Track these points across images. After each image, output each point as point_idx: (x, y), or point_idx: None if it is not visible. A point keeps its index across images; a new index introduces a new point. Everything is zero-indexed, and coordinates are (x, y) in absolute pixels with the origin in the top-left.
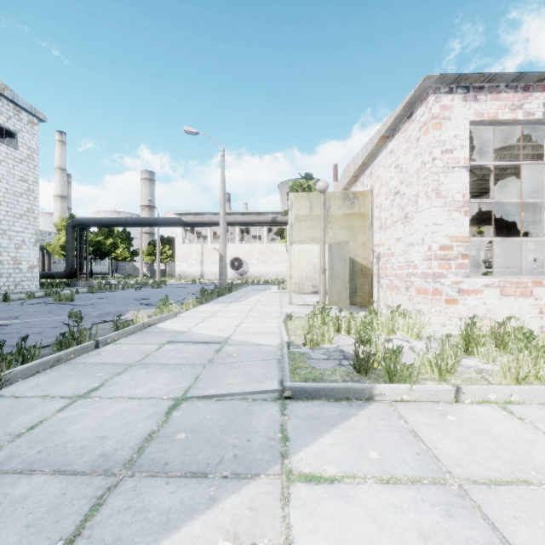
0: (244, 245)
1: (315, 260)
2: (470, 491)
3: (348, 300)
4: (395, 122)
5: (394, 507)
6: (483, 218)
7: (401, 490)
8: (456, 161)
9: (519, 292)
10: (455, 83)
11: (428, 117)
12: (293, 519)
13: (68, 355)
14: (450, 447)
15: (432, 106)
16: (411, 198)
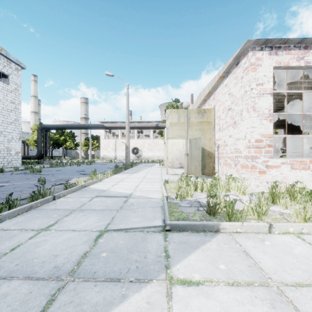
0: (140, 140)
1: (181, 148)
2: (284, 291)
3: (201, 171)
4: (228, 67)
5: (238, 302)
6: (277, 124)
7: (241, 290)
8: (265, 90)
9: (302, 167)
10: (264, 45)
11: (248, 64)
12: (175, 309)
13: (37, 204)
14: (268, 262)
15: (250, 57)
16: (238, 112)
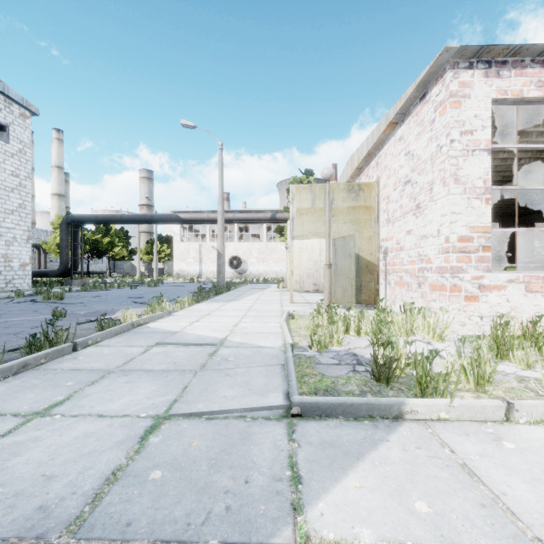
0: (243, 244)
1: (316, 257)
2: None
3: (354, 297)
4: (406, 105)
5: None
6: None
7: None
8: (477, 143)
9: None
10: (475, 58)
11: (445, 95)
12: None
13: (37, 360)
14: (523, 493)
15: (450, 82)
16: (425, 187)
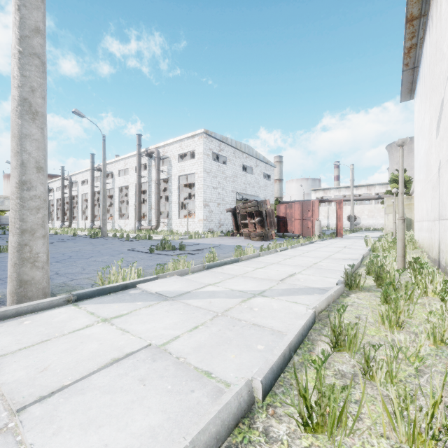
0: (357, 206)
1: None
2: None
3: None
4: None
5: None
6: None
7: None
8: None
9: None
10: None
11: None
12: None
13: None
14: None
15: None
16: None
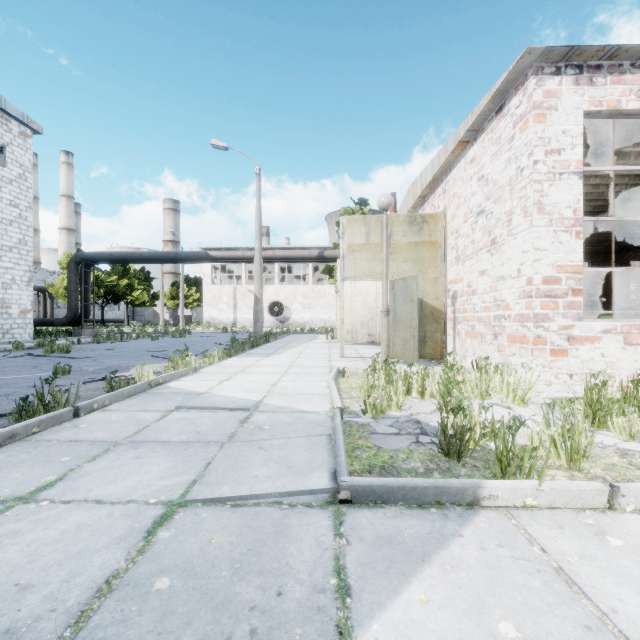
0: (286, 287)
1: (372, 302)
2: None
3: (416, 351)
4: (479, 119)
5: None
6: None
7: None
8: (565, 165)
9: None
10: (563, 61)
11: (527, 106)
12: None
13: (28, 429)
14: (639, 610)
15: (532, 91)
16: (502, 218)
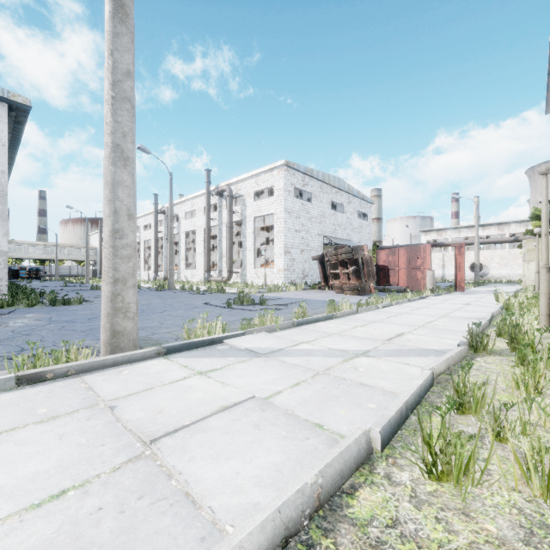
0: (484, 252)
1: None
2: None
3: None
4: None
5: None
6: None
7: None
8: None
9: None
10: None
11: None
12: None
13: None
14: None
15: None
16: None
